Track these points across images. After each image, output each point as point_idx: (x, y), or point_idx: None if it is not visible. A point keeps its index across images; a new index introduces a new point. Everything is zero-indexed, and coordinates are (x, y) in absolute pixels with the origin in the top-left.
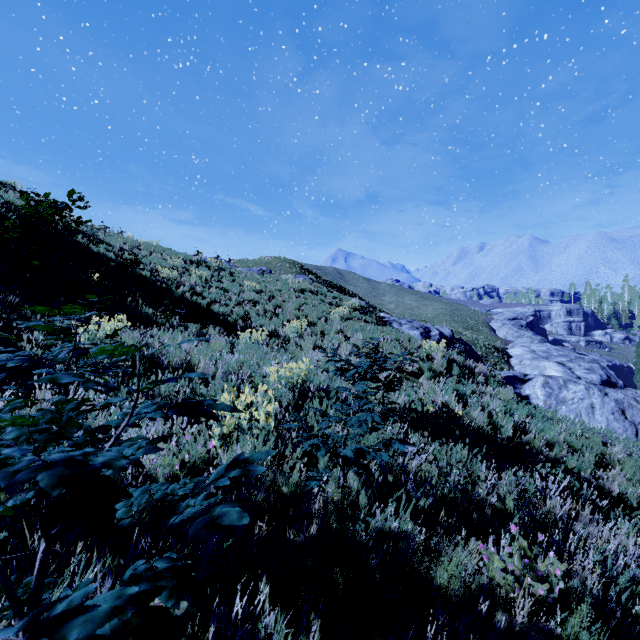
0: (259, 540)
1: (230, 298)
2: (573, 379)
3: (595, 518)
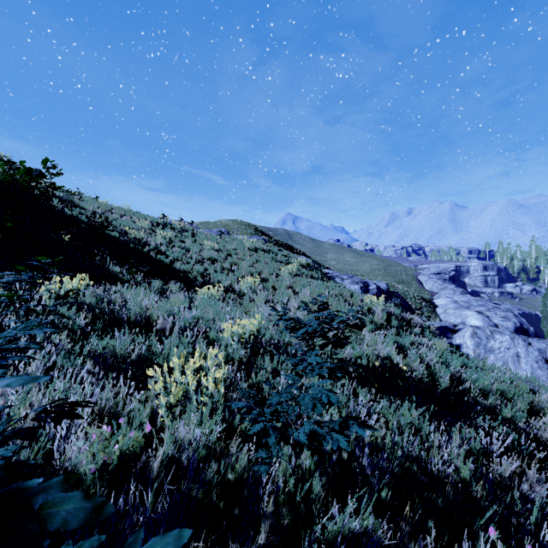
0: None
1: (191, 256)
2: (499, 330)
3: (543, 478)
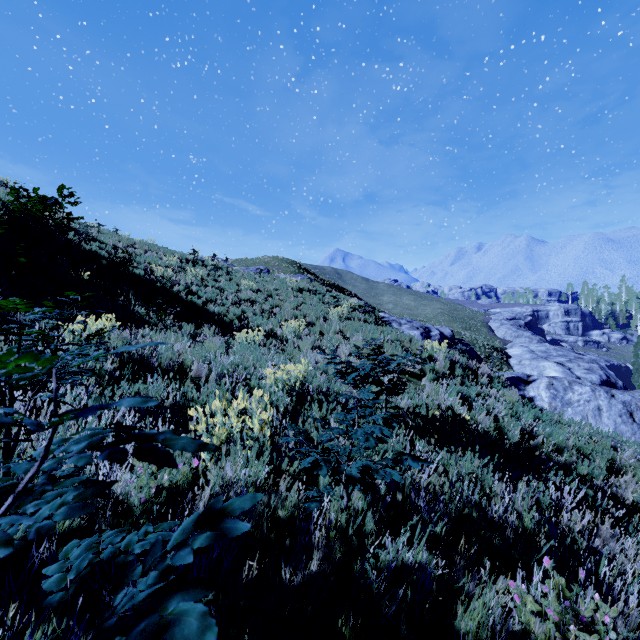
0: (249, 581)
1: (226, 297)
2: (578, 380)
3: (616, 533)
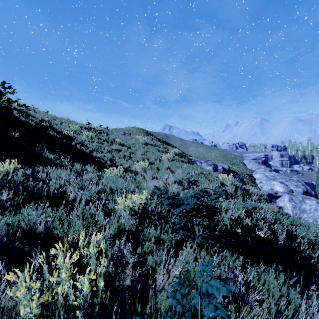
0: None
1: (104, 148)
2: (307, 196)
3: None
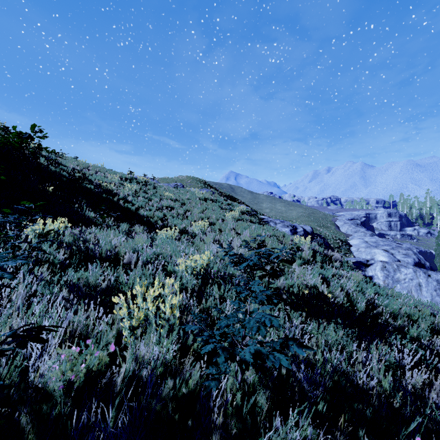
0: None
1: (153, 205)
2: (403, 264)
3: None
